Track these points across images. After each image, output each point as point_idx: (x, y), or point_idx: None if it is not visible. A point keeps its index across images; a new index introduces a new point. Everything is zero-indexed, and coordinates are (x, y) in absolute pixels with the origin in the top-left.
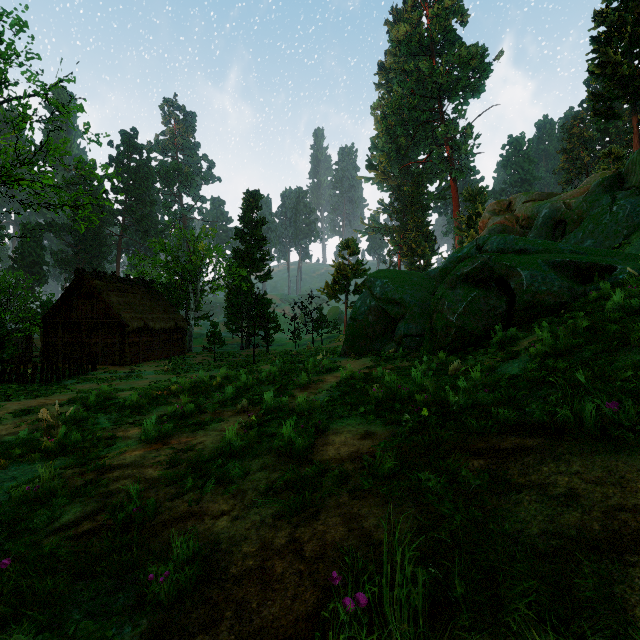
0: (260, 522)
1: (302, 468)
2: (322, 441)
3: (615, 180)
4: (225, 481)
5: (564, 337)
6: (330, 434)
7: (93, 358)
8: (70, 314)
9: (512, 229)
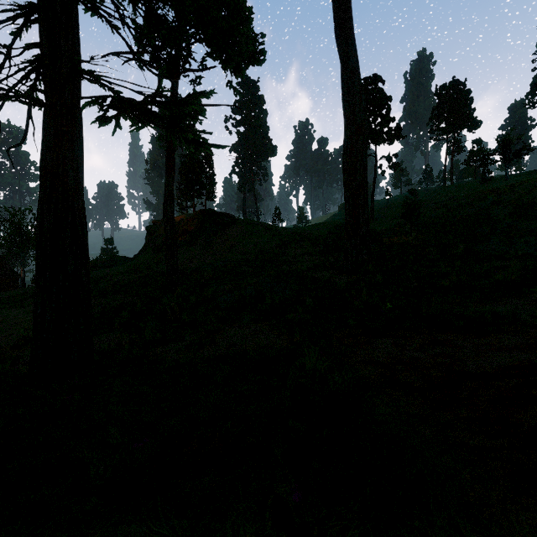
0: None
1: None
2: None
3: None
4: None
5: None
6: None
7: None
8: None
9: None
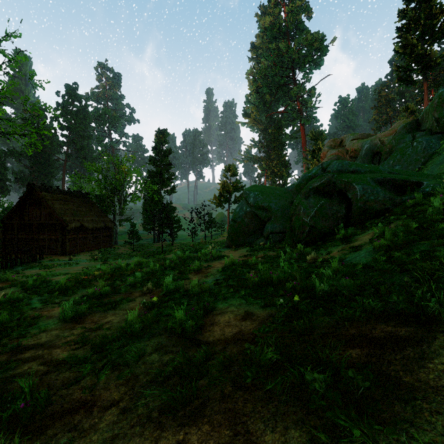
0: (146, 417)
1: (191, 350)
2: (209, 321)
3: (414, 125)
4: (121, 364)
5: (402, 233)
6: (216, 314)
7: (40, 250)
8: (23, 217)
9: (344, 158)
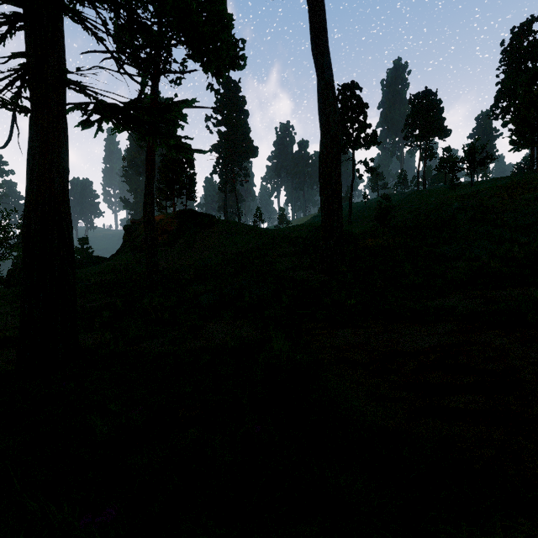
0: None
1: None
2: None
3: None
4: None
5: None
6: None
7: None
8: None
9: None
